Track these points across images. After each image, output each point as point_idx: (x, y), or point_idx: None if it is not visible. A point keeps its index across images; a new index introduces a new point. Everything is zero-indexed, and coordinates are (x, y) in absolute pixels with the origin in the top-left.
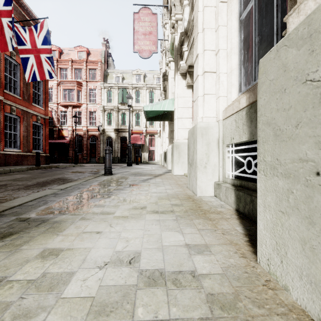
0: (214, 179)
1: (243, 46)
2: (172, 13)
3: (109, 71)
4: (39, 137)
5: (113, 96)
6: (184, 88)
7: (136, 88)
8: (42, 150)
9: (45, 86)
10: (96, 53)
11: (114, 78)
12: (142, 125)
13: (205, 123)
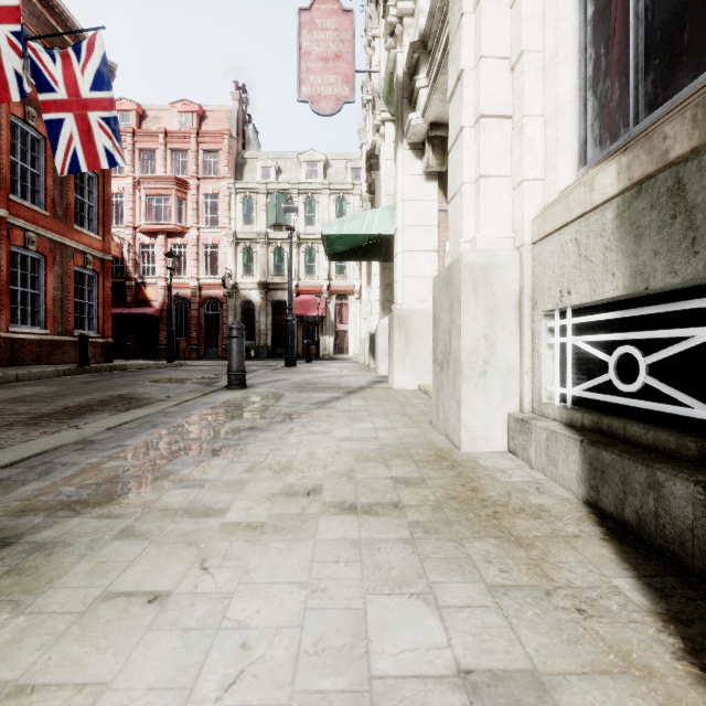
0: (509, 406)
1: (591, 39)
2: None
3: (248, 156)
4: (91, 301)
5: (256, 209)
6: (418, 178)
7: (307, 191)
8: (97, 331)
9: (104, 187)
10: (218, 115)
11: (259, 170)
12: (320, 275)
13: (483, 253)
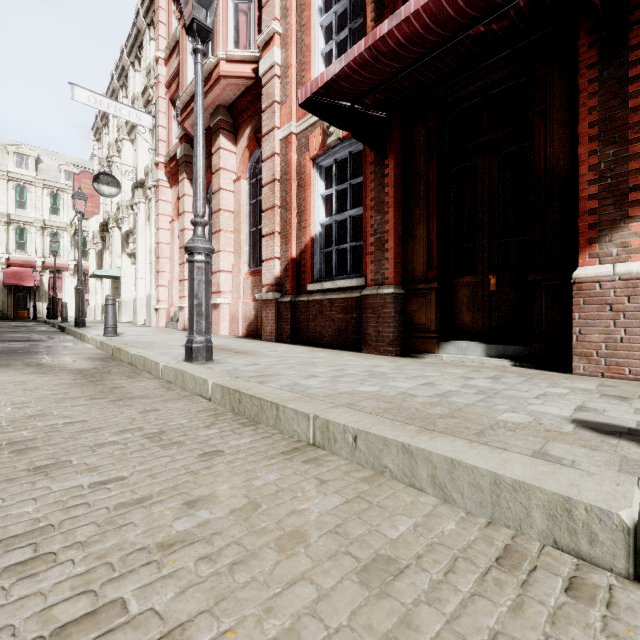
0: (145, 318)
1: None
2: (120, 211)
3: None
4: None
5: None
6: (130, 264)
7: (19, 180)
8: None
9: None
10: None
11: None
12: (33, 252)
13: (141, 298)
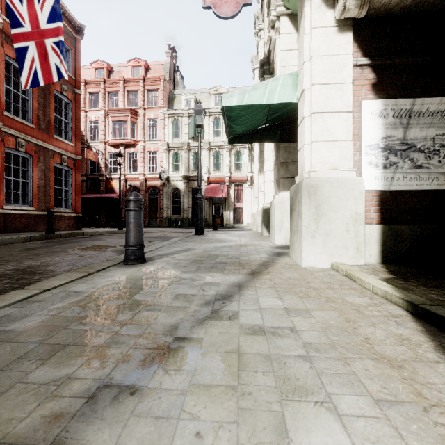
0: None
1: None
2: None
3: (176, 93)
4: (67, 187)
5: (182, 127)
6: (330, 30)
7: (215, 113)
8: (71, 208)
9: (76, 110)
10: (157, 67)
11: (183, 102)
12: (223, 170)
13: None
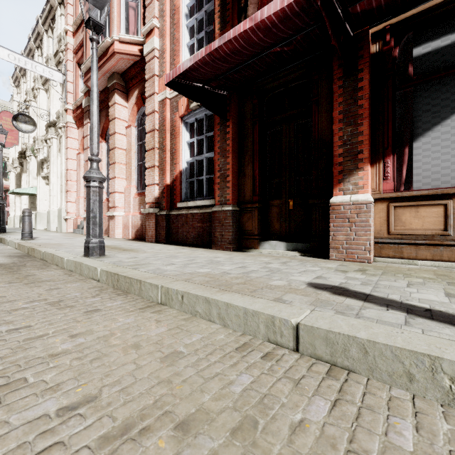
0: (57, 226)
1: None
2: (36, 144)
3: None
4: None
5: None
6: (44, 184)
7: None
8: None
9: None
10: None
11: None
12: None
13: (53, 210)
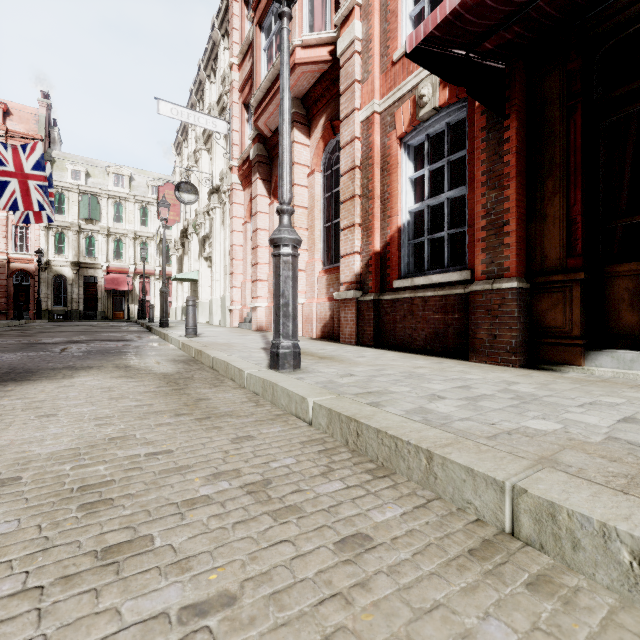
0: (220, 319)
1: None
2: (198, 218)
3: (56, 156)
4: None
5: (69, 204)
6: (206, 267)
7: (116, 197)
8: None
9: None
10: (24, 116)
11: (69, 172)
12: (127, 260)
13: (216, 299)
